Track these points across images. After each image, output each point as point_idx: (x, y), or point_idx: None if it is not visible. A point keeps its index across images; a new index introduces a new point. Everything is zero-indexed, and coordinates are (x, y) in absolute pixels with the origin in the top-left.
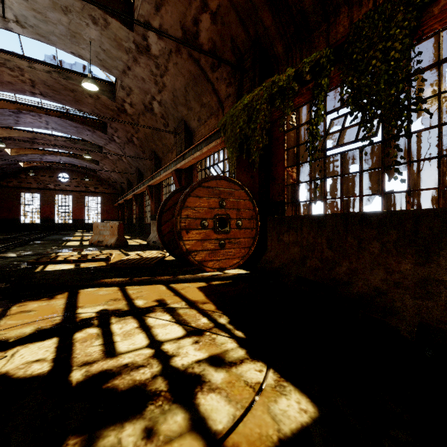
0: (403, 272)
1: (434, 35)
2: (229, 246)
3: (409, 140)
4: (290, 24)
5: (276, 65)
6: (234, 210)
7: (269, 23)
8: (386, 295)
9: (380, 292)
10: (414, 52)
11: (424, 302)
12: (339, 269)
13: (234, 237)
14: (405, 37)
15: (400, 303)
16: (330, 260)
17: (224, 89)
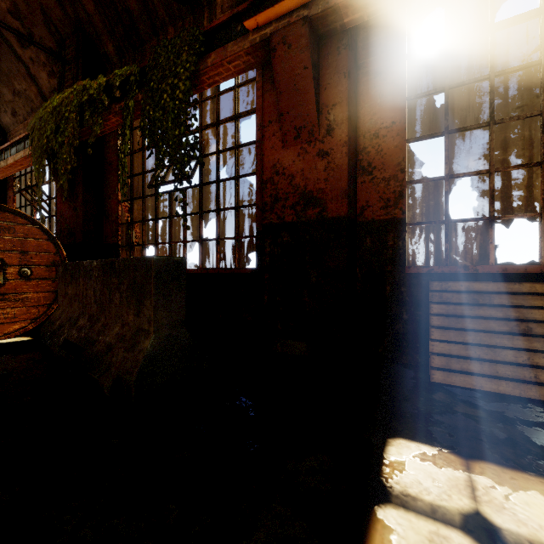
0: (130, 324)
1: (233, 88)
2: (3, 306)
3: (218, 187)
4: (117, 21)
5: (110, 68)
6: (14, 253)
7: (91, 9)
8: (111, 351)
9: (109, 349)
10: (192, 97)
11: (128, 354)
12: (96, 327)
13: (14, 292)
14: (187, 79)
15: (115, 358)
16: (95, 315)
17: (46, 78)
